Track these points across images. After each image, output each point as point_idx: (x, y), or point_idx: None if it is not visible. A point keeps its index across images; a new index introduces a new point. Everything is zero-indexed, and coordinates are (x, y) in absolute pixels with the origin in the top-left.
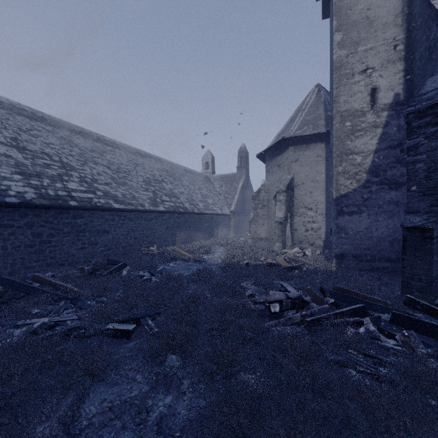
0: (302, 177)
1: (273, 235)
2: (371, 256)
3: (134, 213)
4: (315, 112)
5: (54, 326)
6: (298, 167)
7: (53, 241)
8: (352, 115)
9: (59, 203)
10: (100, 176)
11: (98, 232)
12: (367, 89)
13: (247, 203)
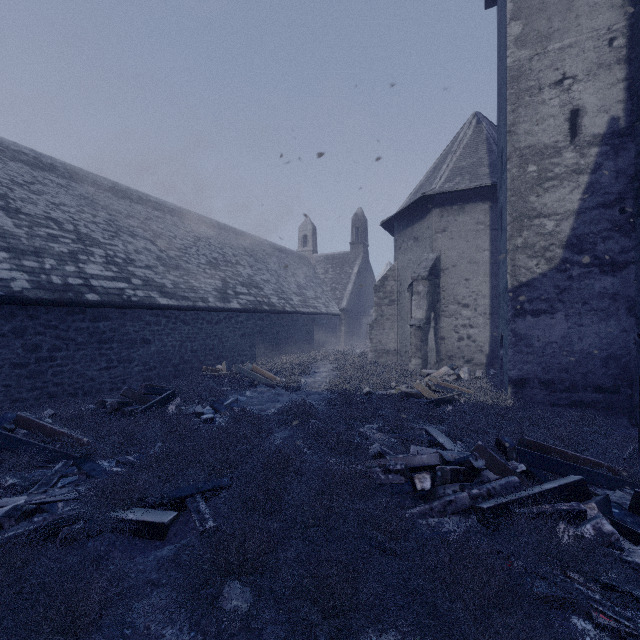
0: (452, 256)
1: (407, 345)
2: (570, 383)
3: (191, 313)
4: (474, 155)
5: (35, 512)
6: (447, 240)
7: (59, 357)
8: (538, 154)
9: (69, 297)
10: (139, 254)
11: (133, 342)
12: (564, 111)
13: (365, 297)
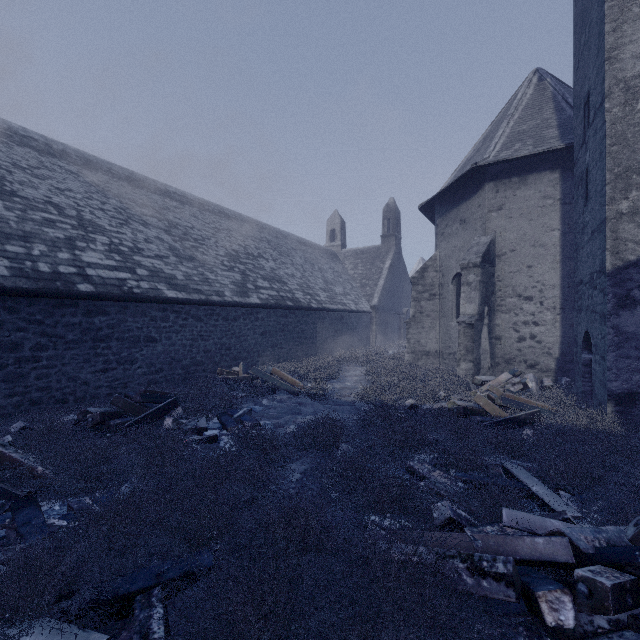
0: (511, 239)
1: (451, 346)
2: None
3: (205, 308)
4: (537, 116)
5: None
6: (504, 220)
7: (45, 357)
8: None
9: (56, 287)
10: (149, 244)
11: (135, 340)
12: None
13: (398, 294)
